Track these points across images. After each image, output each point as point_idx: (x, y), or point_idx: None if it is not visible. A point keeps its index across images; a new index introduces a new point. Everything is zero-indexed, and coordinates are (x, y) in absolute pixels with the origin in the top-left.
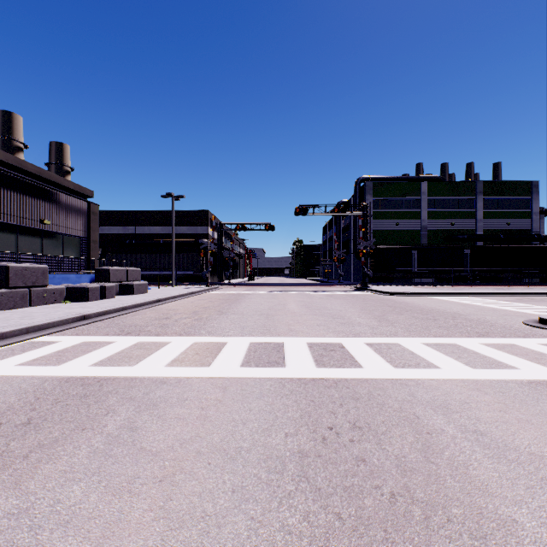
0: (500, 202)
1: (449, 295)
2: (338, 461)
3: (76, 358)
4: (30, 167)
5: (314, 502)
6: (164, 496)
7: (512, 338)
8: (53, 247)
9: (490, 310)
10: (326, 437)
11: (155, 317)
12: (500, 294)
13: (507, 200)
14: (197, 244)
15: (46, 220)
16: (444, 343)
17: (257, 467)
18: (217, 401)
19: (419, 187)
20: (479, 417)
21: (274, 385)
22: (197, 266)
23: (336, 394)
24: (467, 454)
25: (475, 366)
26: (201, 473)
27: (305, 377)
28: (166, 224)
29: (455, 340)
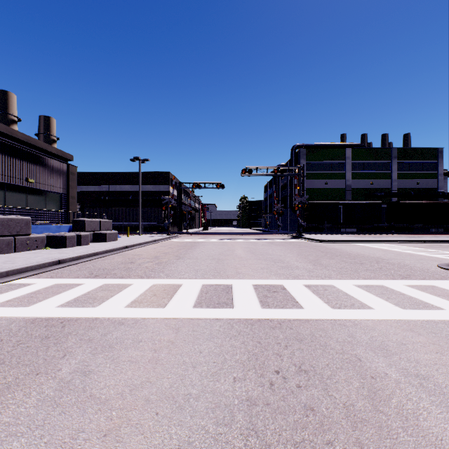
0: (411, 165)
1: (370, 242)
2: (287, 410)
3: (46, 299)
4: (19, 134)
5: None
6: None
7: (431, 280)
8: (37, 202)
9: (407, 255)
10: (273, 382)
11: (121, 261)
12: (413, 241)
13: (417, 163)
14: (160, 199)
15: (31, 178)
16: (373, 284)
17: (205, 417)
18: (169, 342)
19: (344, 153)
20: (418, 359)
21: (223, 326)
22: (160, 218)
23: (280, 335)
24: (414, 401)
25: (404, 306)
26: (147, 425)
27: (252, 318)
28: (134, 183)
29: (382, 282)
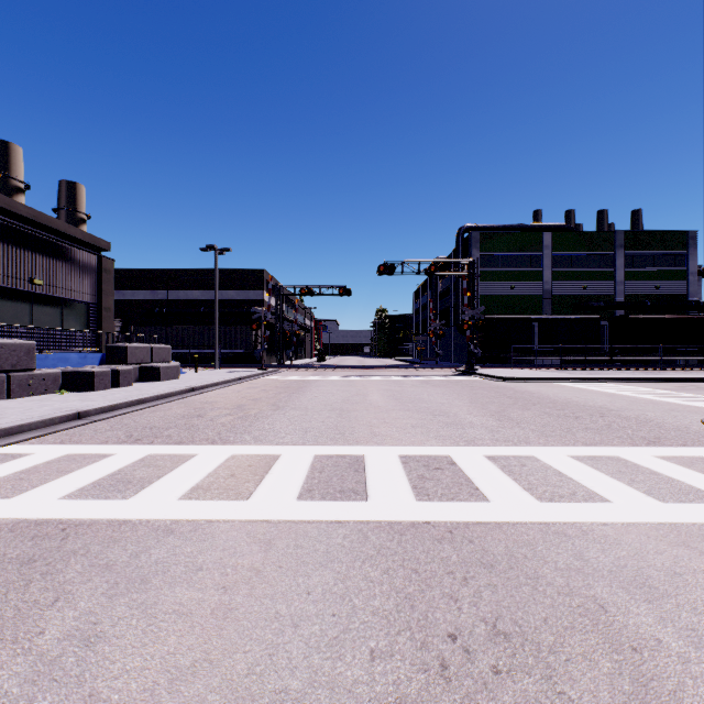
0: (646, 258)
1: (584, 381)
2: None
3: (44, 484)
4: (21, 208)
5: None
6: None
7: (698, 448)
8: (48, 316)
9: (648, 403)
10: (446, 660)
11: (182, 414)
12: (653, 380)
13: (655, 256)
14: (249, 313)
15: (37, 278)
16: (602, 455)
17: None
18: (252, 571)
19: (540, 239)
20: None
21: (350, 537)
22: (249, 342)
23: (453, 555)
24: None
25: (663, 497)
26: None
27: (400, 519)
28: (208, 287)
29: (616, 451)
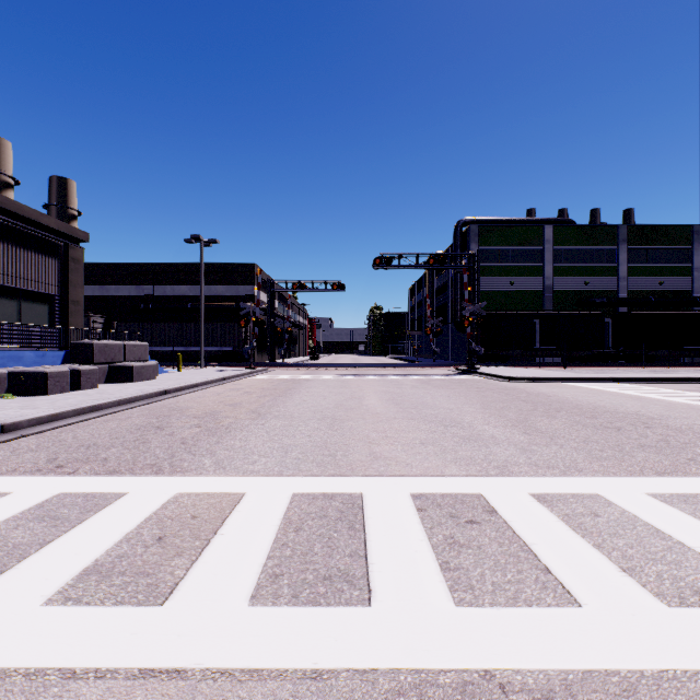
0: (650, 253)
1: (598, 381)
2: None
3: None
4: None
5: None
6: None
7: None
8: (2, 309)
9: (687, 409)
10: None
11: (139, 425)
12: (671, 380)
13: (659, 251)
14: (239, 309)
15: None
16: (695, 493)
17: None
18: None
19: (541, 233)
20: None
21: None
22: (238, 339)
23: None
24: None
25: None
26: None
27: (434, 666)
28: (196, 282)
29: None
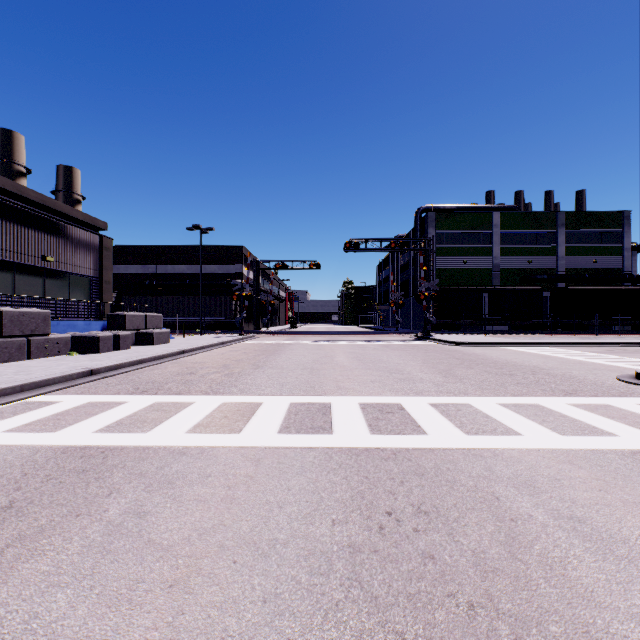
0: (585, 236)
1: (526, 345)
2: (400, 558)
3: (78, 422)
4: (31, 193)
5: (369, 616)
6: (174, 607)
7: (606, 398)
8: (57, 288)
9: (576, 363)
10: (383, 525)
11: (177, 372)
12: (586, 344)
13: (593, 234)
14: (230, 285)
15: (49, 256)
16: (525, 403)
17: (296, 566)
18: (248, 477)
19: (490, 218)
20: (575, 498)
21: (319, 457)
22: (230, 311)
23: (395, 468)
24: (563, 548)
25: (564, 432)
26: (223, 575)
27: (357, 446)
28: (193, 262)
29: (537, 400)
